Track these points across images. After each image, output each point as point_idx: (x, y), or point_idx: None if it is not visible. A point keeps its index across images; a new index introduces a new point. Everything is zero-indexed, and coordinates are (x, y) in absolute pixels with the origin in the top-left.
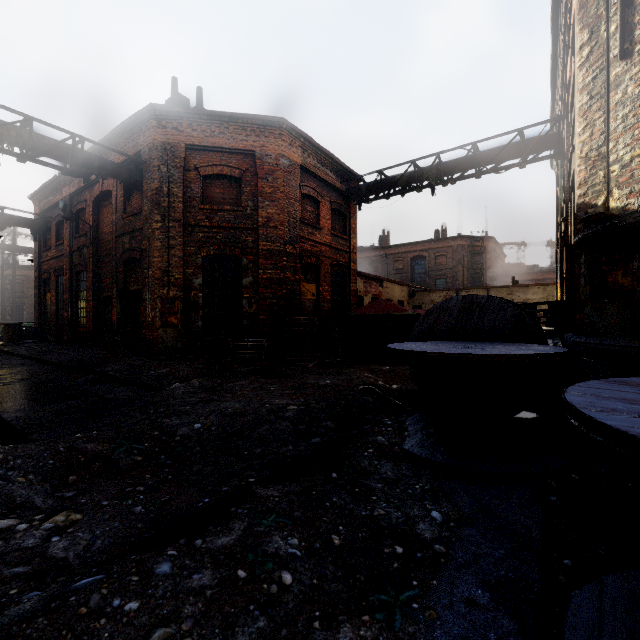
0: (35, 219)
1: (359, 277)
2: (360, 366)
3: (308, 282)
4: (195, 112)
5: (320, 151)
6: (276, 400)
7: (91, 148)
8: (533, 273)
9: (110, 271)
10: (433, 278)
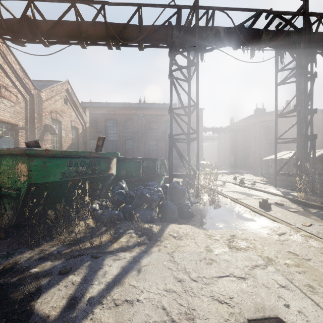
0: (219, 138)
1: None
2: None
3: None
4: (262, 114)
5: None
6: None
7: (235, 122)
8: None
9: (239, 150)
10: None
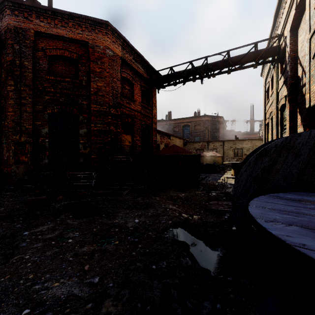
0: None
1: (157, 133)
2: (162, 193)
3: (126, 134)
4: (41, 7)
5: (134, 51)
6: (54, 284)
7: None
8: (240, 135)
9: None
10: (193, 136)
